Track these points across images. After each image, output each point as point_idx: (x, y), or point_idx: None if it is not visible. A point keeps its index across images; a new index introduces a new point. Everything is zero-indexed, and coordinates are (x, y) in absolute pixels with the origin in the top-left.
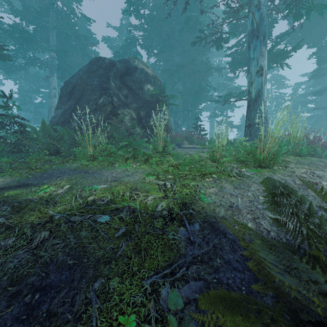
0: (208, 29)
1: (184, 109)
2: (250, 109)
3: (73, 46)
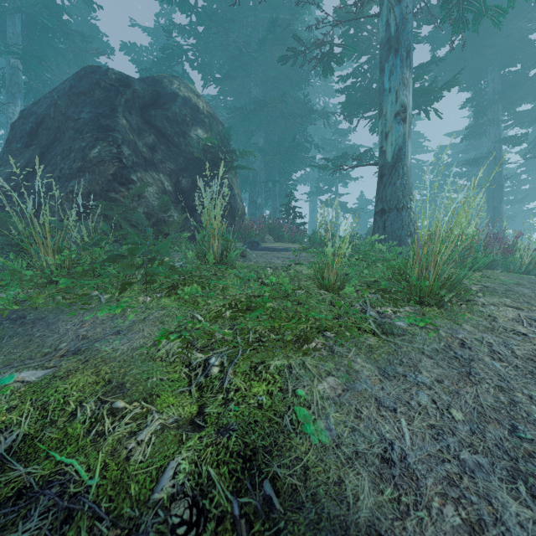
0: (307, 44)
1: (268, 179)
2: (384, 181)
3: (60, 52)
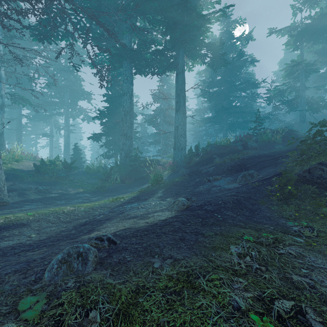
0: None
1: None
2: None
3: None
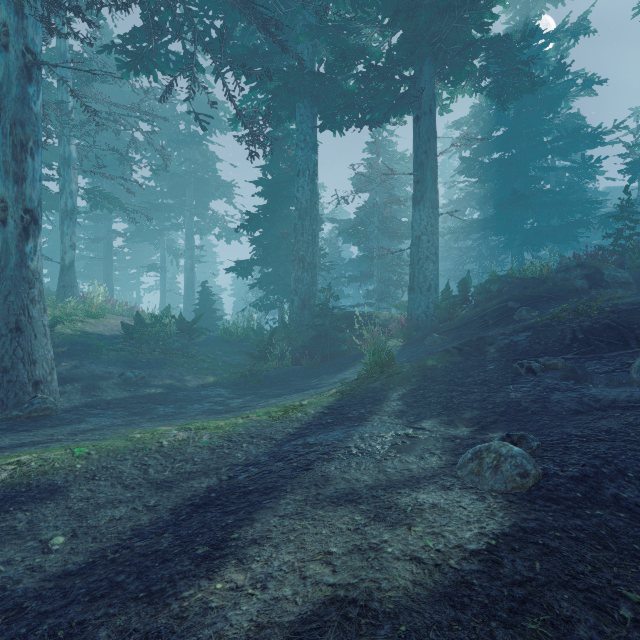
0: None
1: None
2: (65, 273)
3: None
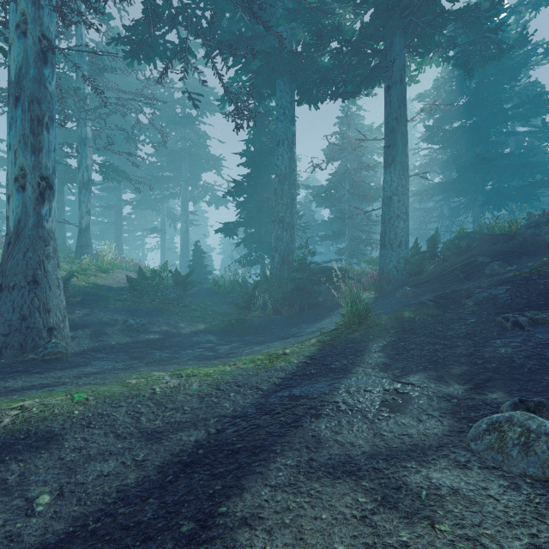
0: None
1: None
2: (82, 235)
3: None
